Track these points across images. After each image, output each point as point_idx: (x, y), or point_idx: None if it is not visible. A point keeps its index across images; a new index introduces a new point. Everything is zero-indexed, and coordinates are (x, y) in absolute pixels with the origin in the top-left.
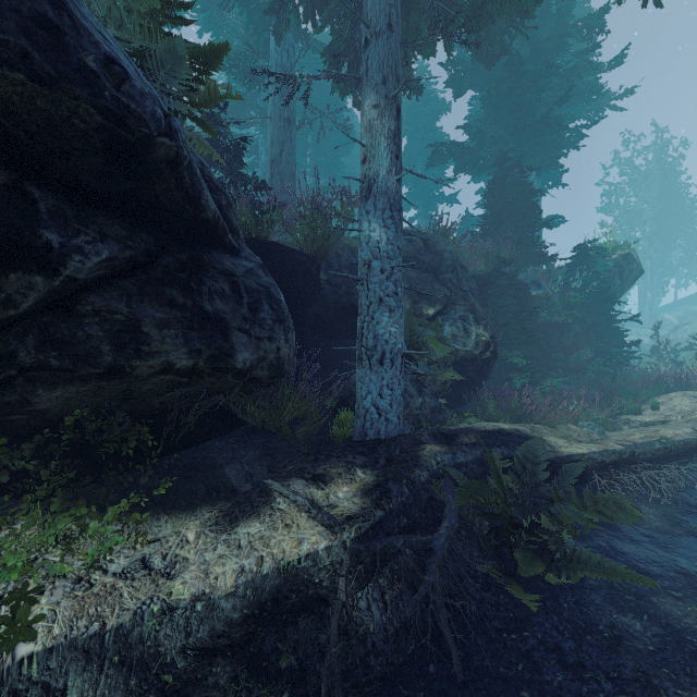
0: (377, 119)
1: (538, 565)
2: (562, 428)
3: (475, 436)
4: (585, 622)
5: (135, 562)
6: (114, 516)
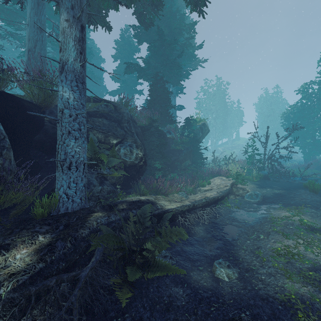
0: (68, 28)
1: (138, 273)
2: (171, 196)
3: (126, 204)
4: (158, 297)
5: None
6: None
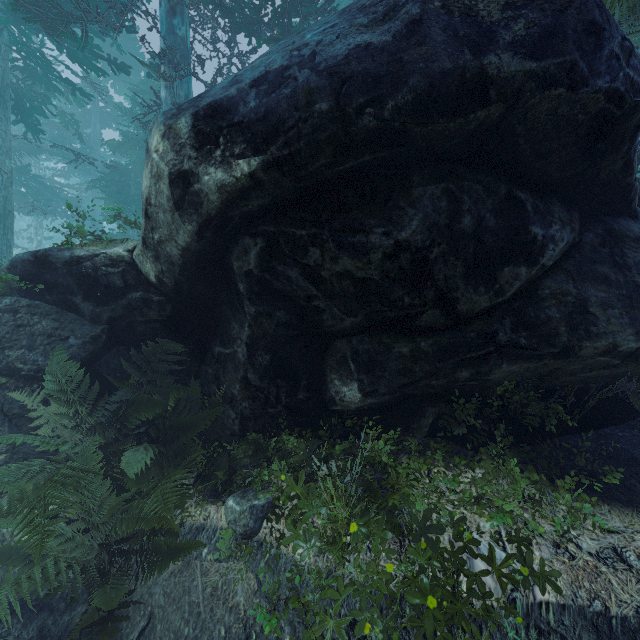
0: None
1: None
2: None
3: None
4: None
5: (606, 549)
6: (564, 491)
